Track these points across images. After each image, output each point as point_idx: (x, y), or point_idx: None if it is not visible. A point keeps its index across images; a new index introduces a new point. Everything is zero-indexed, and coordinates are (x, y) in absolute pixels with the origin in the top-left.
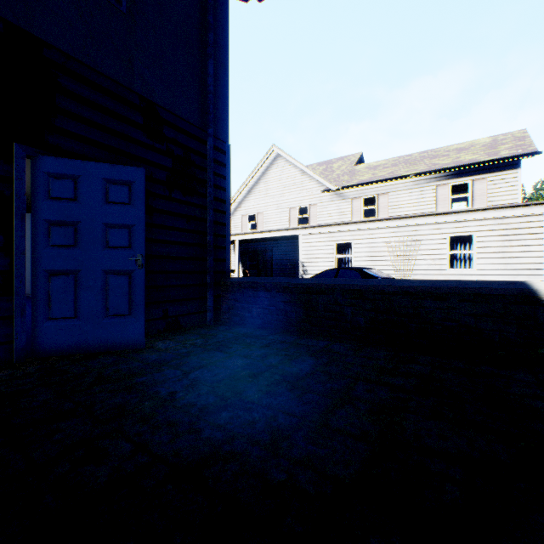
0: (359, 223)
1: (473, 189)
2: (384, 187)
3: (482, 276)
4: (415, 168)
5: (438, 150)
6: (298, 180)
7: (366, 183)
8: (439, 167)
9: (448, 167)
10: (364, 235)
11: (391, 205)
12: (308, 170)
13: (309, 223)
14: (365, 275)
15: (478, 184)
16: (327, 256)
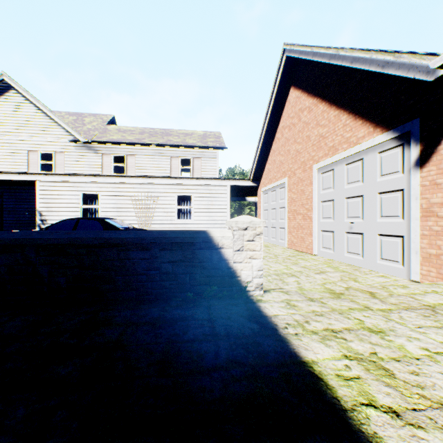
0: (107, 177)
1: (194, 164)
2: (132, 149)
3: (197, 225)
4: (157, 140)
5: (173, 131)
6: (41, 123)
7: (117, 142)
8: (173, 143)
9: (179, 145)
10: (111, 188)
11: (138, 165)
12: (53, 115)
13: (55, 171)
14: (106, 225)
15: (197, 161)
16: (72, 205)
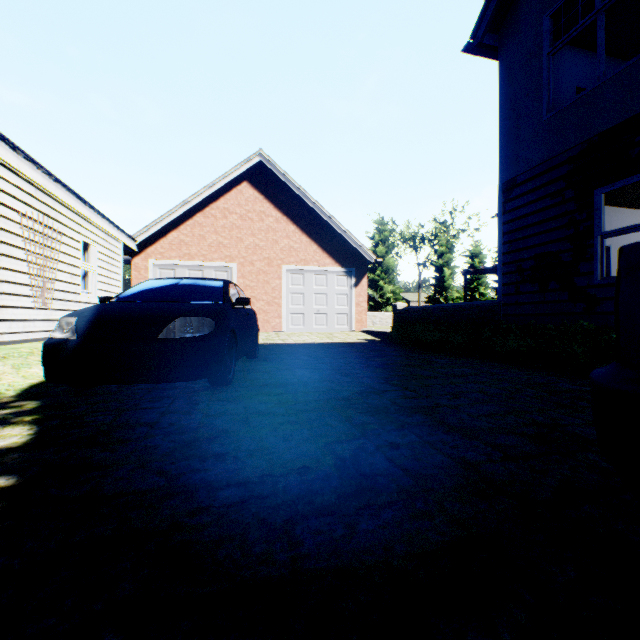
0: None
1: None
2: None
3: None
4: None
5: None
6: None
7: None
8: None
9: None
10: None
11: None
12: None
13: None
14: None
15: None
16: None
